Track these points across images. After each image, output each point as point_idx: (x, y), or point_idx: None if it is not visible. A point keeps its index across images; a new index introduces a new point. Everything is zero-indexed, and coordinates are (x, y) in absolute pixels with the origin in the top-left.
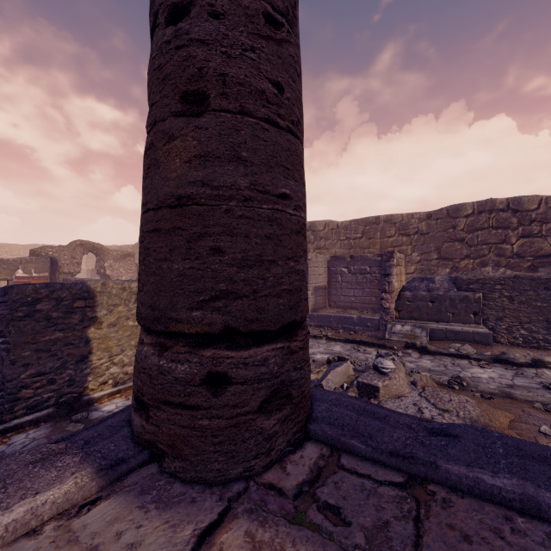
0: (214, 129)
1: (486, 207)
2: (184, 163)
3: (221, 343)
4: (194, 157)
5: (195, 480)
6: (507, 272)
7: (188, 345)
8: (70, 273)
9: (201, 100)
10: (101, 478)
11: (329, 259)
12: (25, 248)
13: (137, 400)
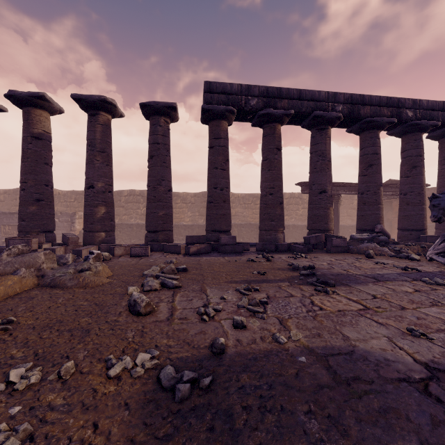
0: None
1: (132, 193)
2: None
3: None
4: None
5: None
6: (139, 221)
7: None
8: None
9: None
10: None
11: None
12: None
13: None
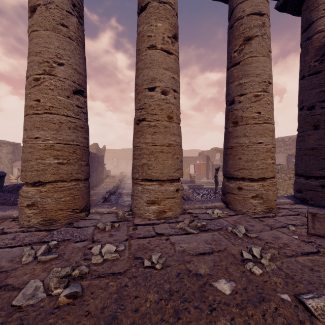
0: (322, 133)
1: None
2: (313, 140)
3: (324, 179)
4: (316, 139)
5: (317, 206)
6: None
7: (314, 179)
8: (211, 161)
9: (317, 126)
10: (293, 201)
11: None
12: (187, 151)
13: (296, 191)
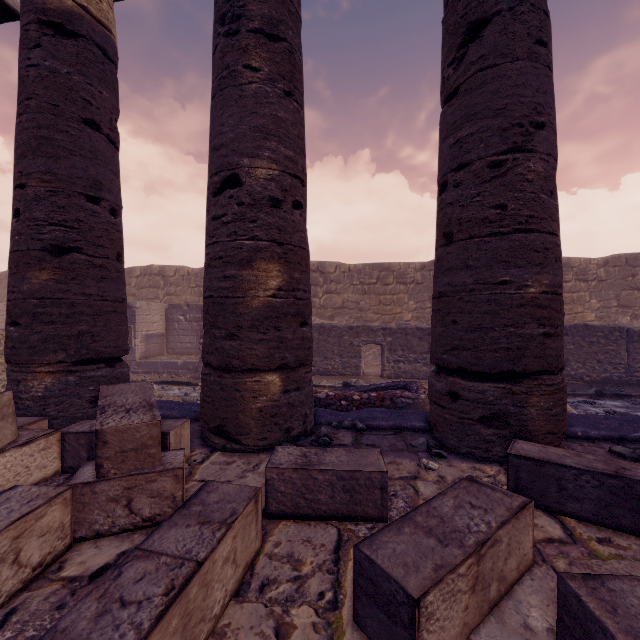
0: None
1: None
2: None
3: None
4: None
5: None
6: (316, 320)
7: None
8: None
9: None
10: None
11: (167, 307)
12: None
13: None
